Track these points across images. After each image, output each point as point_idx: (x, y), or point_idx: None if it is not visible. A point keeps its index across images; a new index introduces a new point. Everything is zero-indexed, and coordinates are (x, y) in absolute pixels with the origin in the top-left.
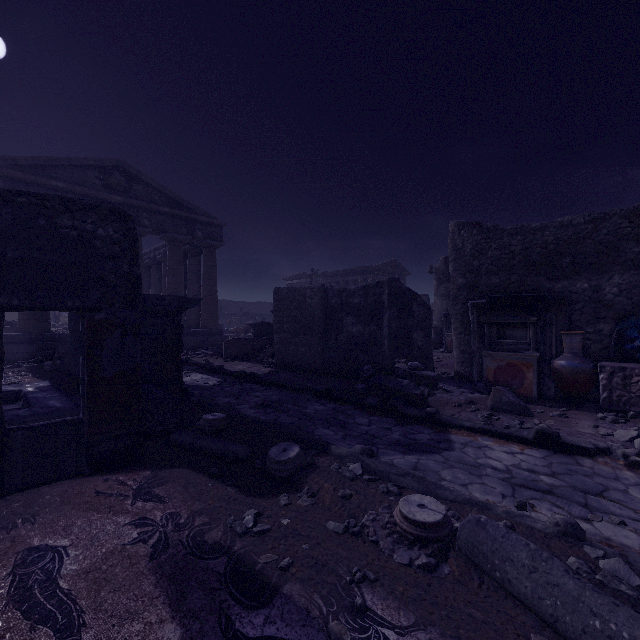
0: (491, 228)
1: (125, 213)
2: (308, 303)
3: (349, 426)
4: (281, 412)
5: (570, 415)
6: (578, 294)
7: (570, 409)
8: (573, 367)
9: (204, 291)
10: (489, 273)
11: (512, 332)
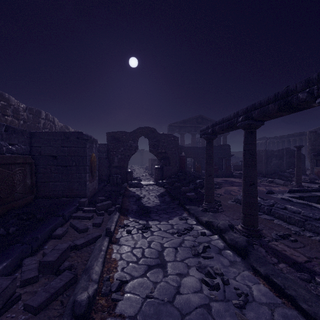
0: (319, 133)
1: (229, 145)
2: (261, 154)
3: None
4: None
5: None
6: None
7: None
8: None
9: None
10: (318, 145)
11: None
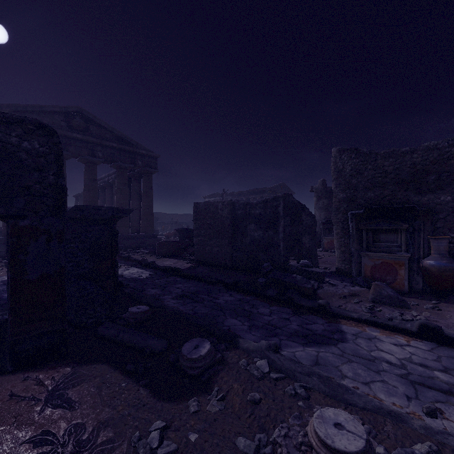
0: (367, 153)
1: (50, 128)
2: (220, 214)
3: (254, 316)
4: (197, 302)
5: (442, 307)
6: (442, 205)
7: (440, 302)
8: (441, 266)
9: (143, 205)
10: (365, 189)
11: (385, 236)
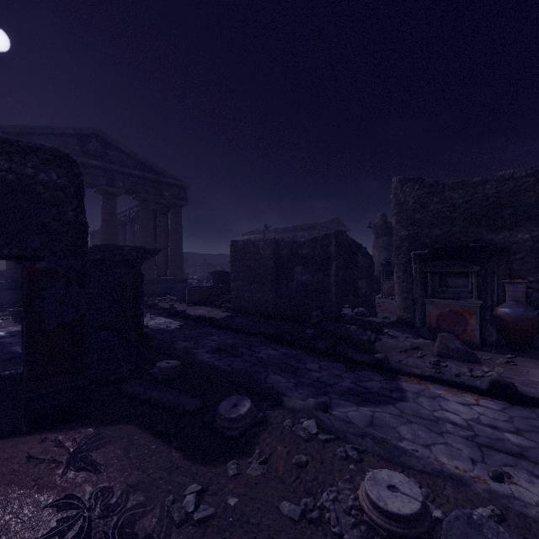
0: (433, 183)
1: (69, 158)
2: (261, 254)
3: (300, 372)
4: (235, 357)
5: (517, 362)
6: (519, 244)
7: (515, 356)
8: (517, 315)
9: (171, 244)
10: (431, 225)
11: (453, 281)
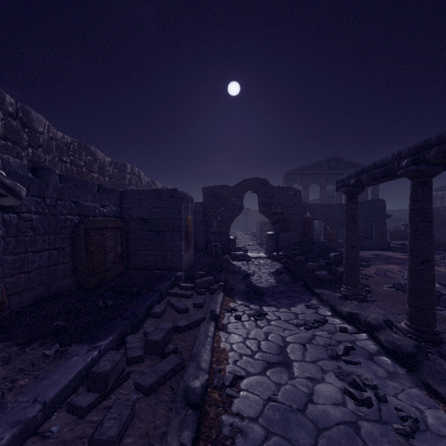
0: None
1: (383, 200)
2: (441, 214)
3: None
4: None
5: None
6: None
7: None
8: None
9: None
10: None
11: None
